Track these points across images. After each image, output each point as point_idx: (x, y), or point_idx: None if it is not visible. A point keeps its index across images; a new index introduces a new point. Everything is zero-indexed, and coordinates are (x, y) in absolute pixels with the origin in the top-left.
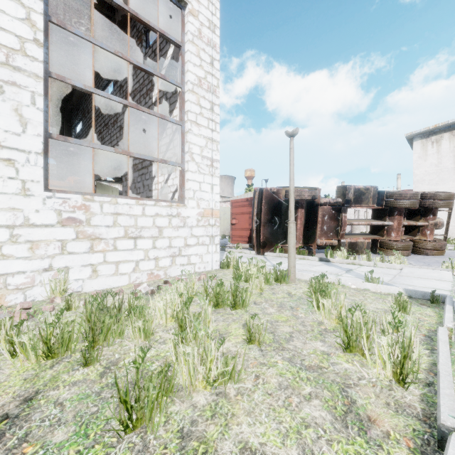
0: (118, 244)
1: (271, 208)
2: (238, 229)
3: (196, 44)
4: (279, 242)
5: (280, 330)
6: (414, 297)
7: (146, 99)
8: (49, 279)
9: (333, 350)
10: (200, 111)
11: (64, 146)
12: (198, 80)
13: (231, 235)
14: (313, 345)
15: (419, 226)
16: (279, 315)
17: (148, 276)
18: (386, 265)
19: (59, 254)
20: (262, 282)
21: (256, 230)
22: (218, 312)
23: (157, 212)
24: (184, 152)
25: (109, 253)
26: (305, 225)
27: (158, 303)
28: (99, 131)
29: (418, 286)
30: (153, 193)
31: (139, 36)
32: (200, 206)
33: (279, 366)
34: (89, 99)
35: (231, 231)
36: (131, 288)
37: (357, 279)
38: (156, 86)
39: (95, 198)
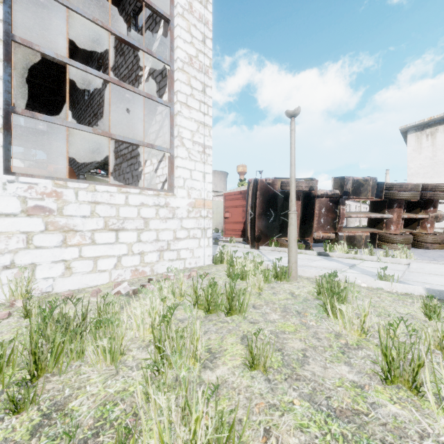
0: (96, 237)
1: (266, 200)
2: (231, 222)
3: (187, 19)
4: (274, 235)
5: (289, 347)
6: (439, 298)
7: (135, 85)
8: (7, 278)
9: (365, 379)
10: (190, 92)
11: (54, 138)
12: (189, 58)
13: (224, 229)
14: (336, 370)
15: (419, 219)
16: (285, 323)
17: (132, 273)
18: (391, 260)
19: (23, 249)
20: (261, 281)
21: (250, 223)
22: (210, 319)
23: (142, 201)
24: (173, 136)
25: (85, 247)
26: (301, 218)
27: (134, 310)
28: (89, 121)
29: (435, 284)
30: (142, 183)
31: (128, 20)
32: (191, 196)
33: (297, 410)
34: (79, 89)
35: (224, 224)
36: (110, 287)
37: (364, 276)
38: (145, 70)
39: (69, 184)
